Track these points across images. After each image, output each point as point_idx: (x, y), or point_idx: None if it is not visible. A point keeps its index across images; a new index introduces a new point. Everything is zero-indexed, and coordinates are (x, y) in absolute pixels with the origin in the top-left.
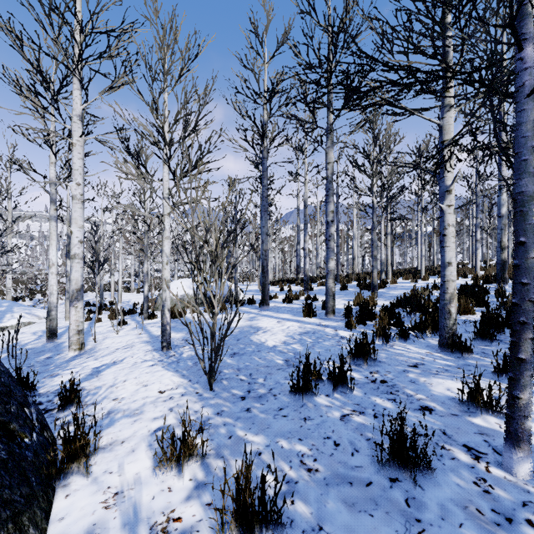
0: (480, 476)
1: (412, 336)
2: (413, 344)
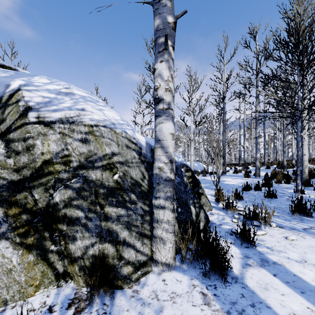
0: (288, 198)
1: (292, 183)
2: (291, 184)
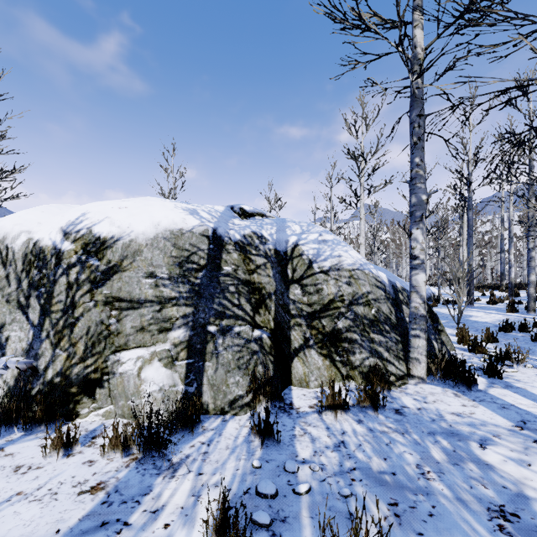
0: None
1: None
2: None
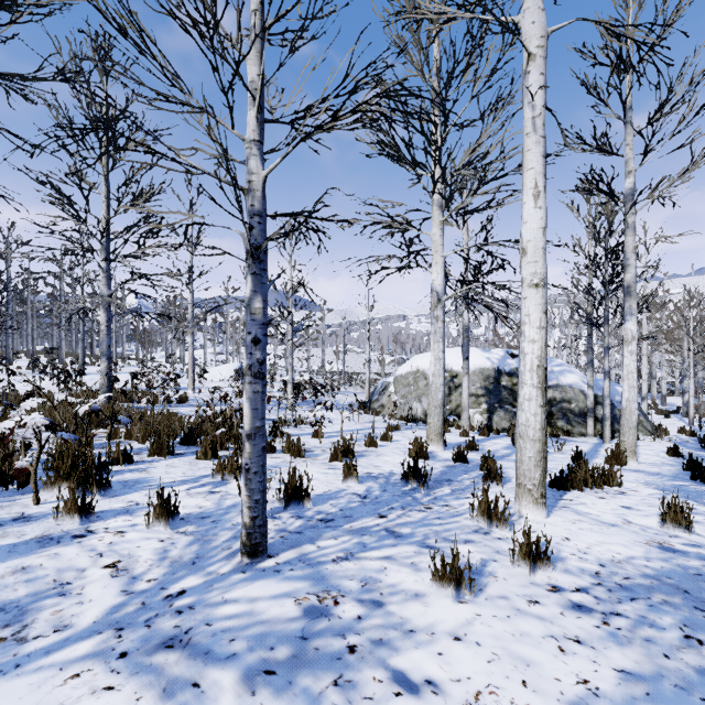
0: None
1: None
2: None
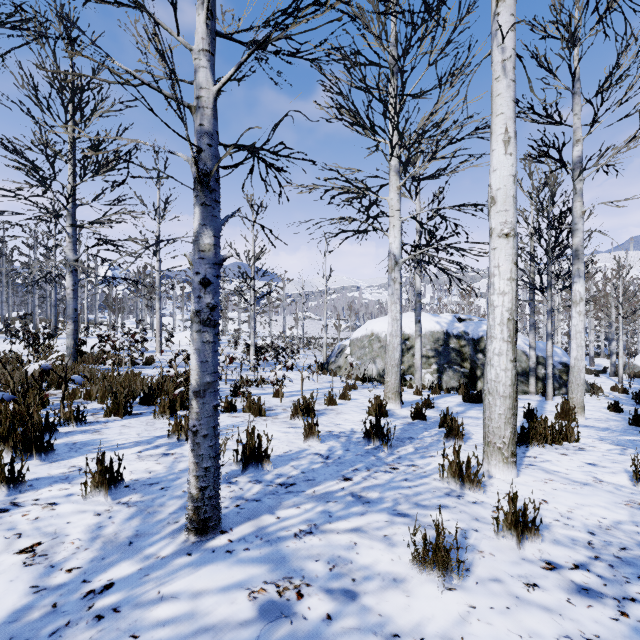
0: None
1: None
2: None
